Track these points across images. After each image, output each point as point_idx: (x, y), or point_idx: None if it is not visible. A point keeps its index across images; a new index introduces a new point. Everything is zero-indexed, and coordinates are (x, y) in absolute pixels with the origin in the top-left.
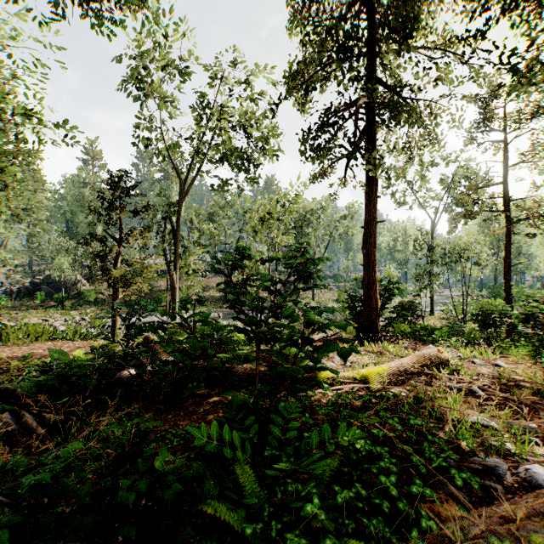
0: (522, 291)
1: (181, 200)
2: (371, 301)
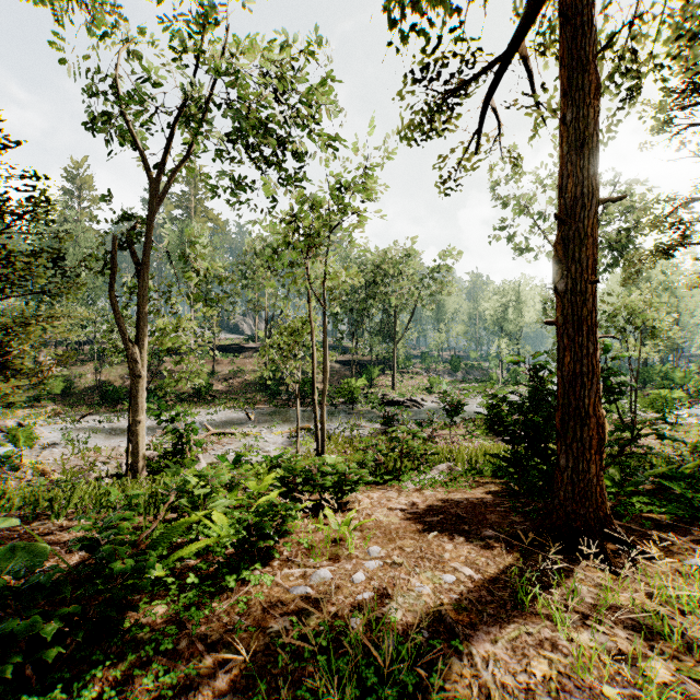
0: (689, 376)
1: (154, 211)
2: (586, 425)
